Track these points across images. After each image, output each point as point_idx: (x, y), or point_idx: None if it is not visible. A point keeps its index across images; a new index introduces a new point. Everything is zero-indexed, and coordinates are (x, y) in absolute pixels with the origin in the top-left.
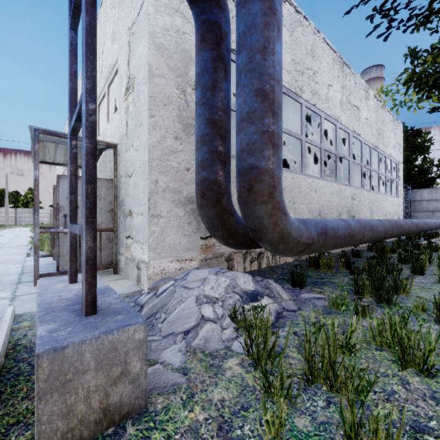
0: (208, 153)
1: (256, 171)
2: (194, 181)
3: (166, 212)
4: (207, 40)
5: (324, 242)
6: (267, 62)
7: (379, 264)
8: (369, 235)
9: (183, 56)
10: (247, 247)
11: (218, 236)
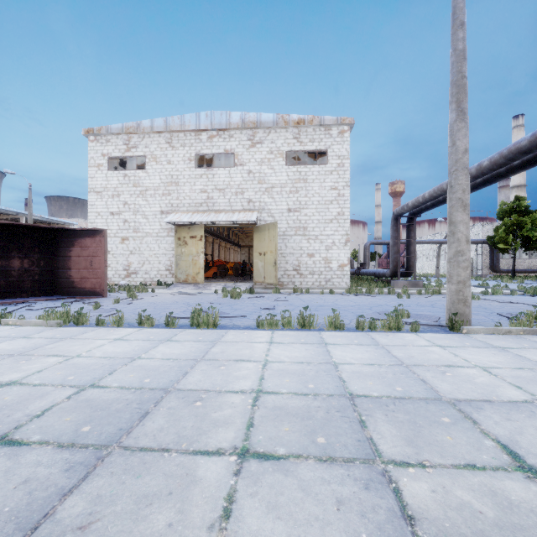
0: (490, 262)
1: (495, 265)
2: (488, 264)
3: (483, 268)
4: (490, 250)
5: (508, 272)
6: (497, 256)
7: (526, 276)
8: (524, 272)
9: (486, 247)
10: (497, 273)
11: (492, 271)
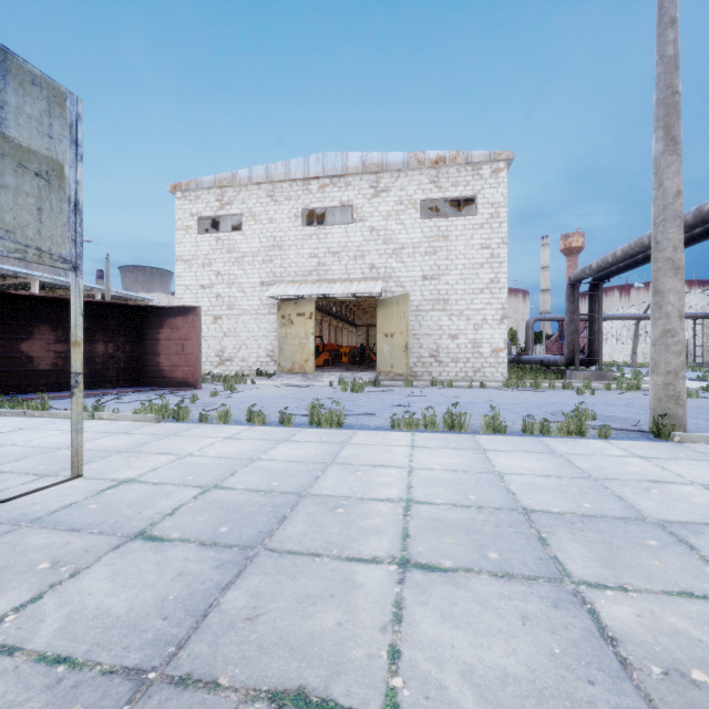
0: None
1: None
2: None
3: (705, 354)
4: None
5: None
6: None
7: None
8: None
9: None
10: None
11: None
